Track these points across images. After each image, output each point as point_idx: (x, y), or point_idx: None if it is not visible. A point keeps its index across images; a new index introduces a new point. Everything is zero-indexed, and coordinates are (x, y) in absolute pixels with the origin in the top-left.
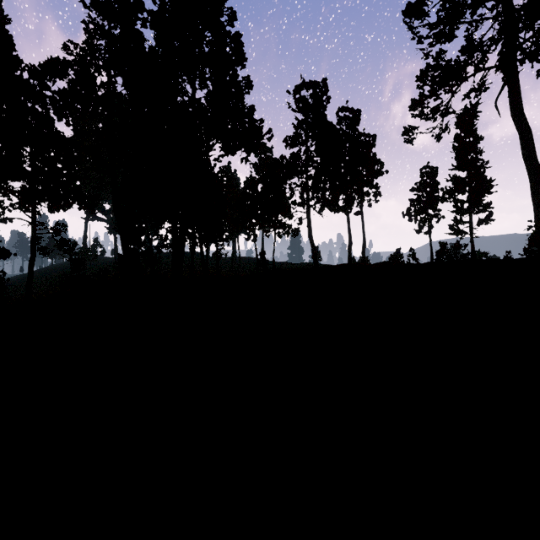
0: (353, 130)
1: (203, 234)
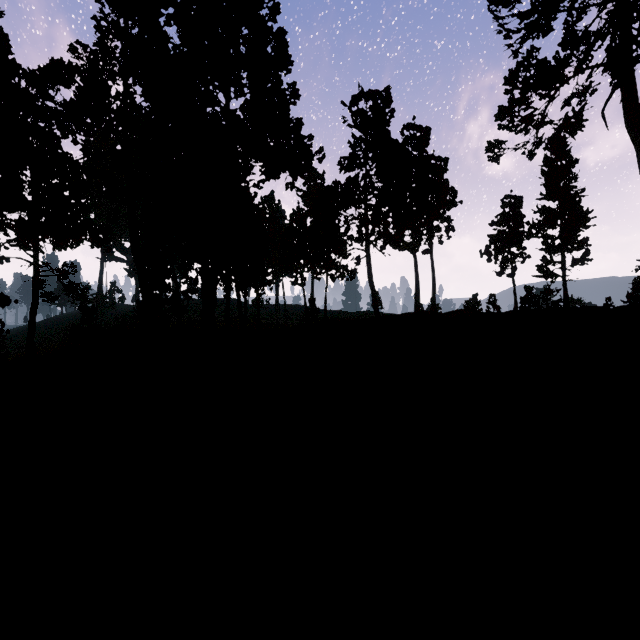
0: (422, 151)
1: (240, 277)
